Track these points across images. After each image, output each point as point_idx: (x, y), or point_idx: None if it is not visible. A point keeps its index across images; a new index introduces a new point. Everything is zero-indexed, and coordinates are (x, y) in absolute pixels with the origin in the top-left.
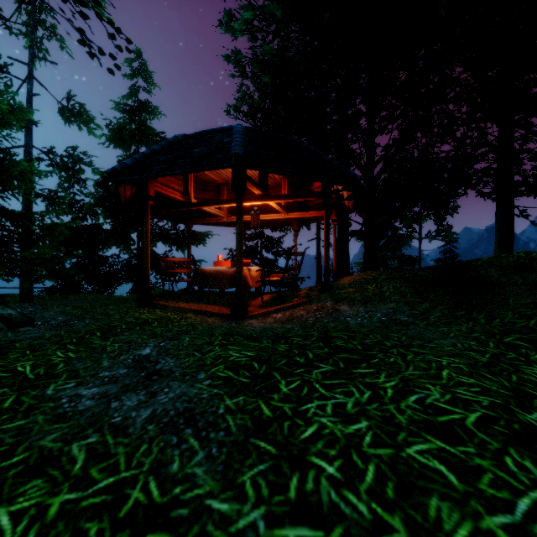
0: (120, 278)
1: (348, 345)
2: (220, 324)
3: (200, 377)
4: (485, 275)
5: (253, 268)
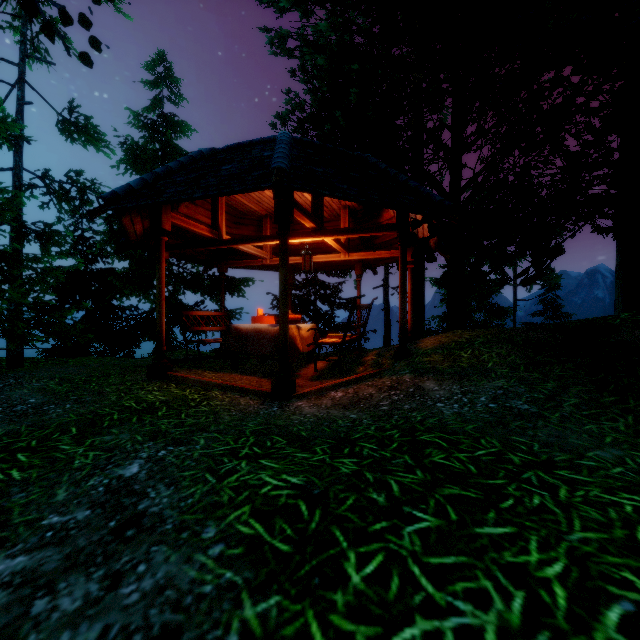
0: (139, 336)
1: (453, 463)
2: (256, 408)
3: (207, 537)
4: (633, 340)
5: (304, 325)
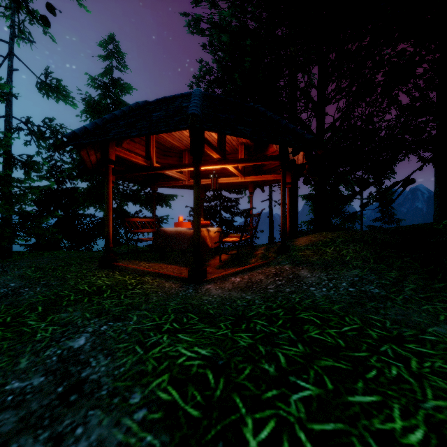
0: (95, 235)
1: (326, 338)
2: (176, 290)
3: (133, 402)
4: None
5: (212, 228)
